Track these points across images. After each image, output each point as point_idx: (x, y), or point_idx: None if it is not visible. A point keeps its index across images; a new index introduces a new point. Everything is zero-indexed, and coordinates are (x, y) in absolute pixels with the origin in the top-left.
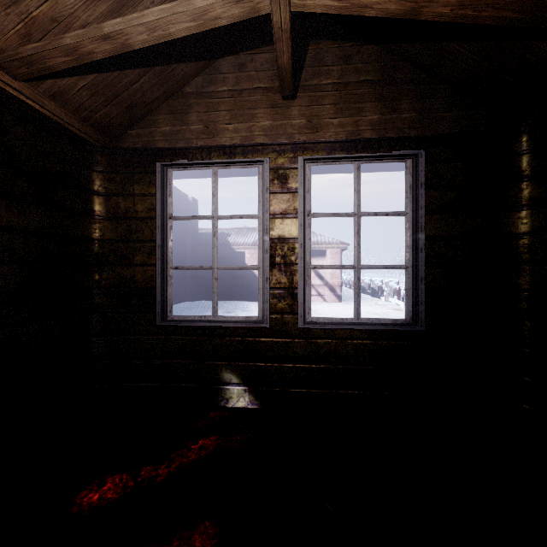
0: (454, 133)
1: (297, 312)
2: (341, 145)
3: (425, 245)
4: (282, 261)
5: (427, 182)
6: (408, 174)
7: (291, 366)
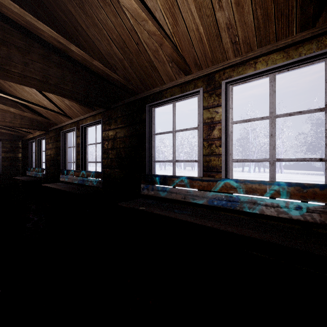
0: (8, 139)
1: None
2: None
3: (2, 158)
4: None
5: (2, 147)
6: None
7: None
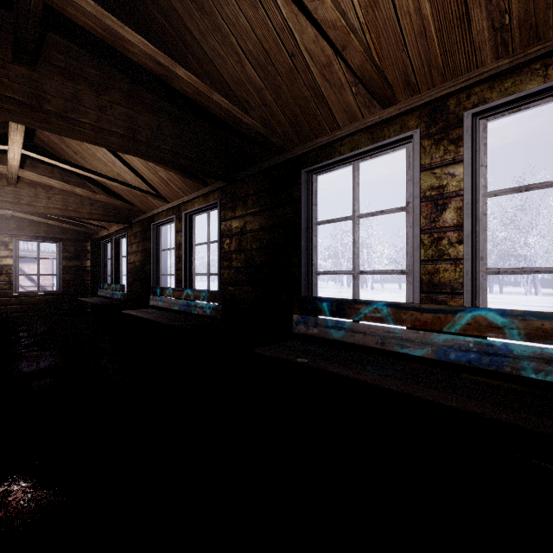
0: (72, 238)
1: (13, 289)
2: (32, 237)
3: (63, 269)
4: (6, 273)
5: (63, 251)
6: (58, 247)
7: (10, 307)
